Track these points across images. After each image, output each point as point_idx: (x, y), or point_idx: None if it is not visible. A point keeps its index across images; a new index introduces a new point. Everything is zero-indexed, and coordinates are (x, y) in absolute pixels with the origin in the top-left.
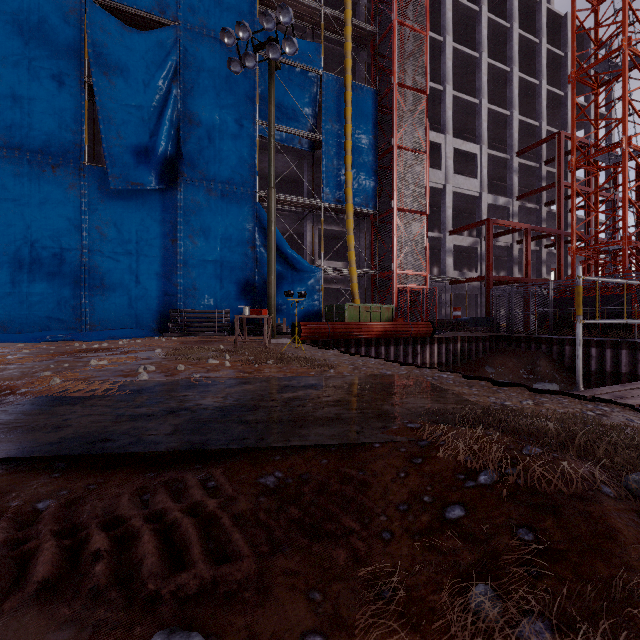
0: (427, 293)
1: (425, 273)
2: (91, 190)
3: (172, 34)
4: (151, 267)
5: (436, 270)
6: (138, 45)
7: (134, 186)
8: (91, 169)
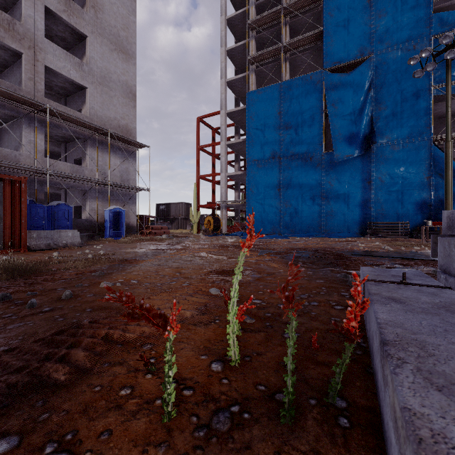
0: None
1: None
2: (325, 164)
3: (368, 64)
4: (355, 199)
5: None
6: (349, 81)
7: (347, 157)
8: (325, 154)
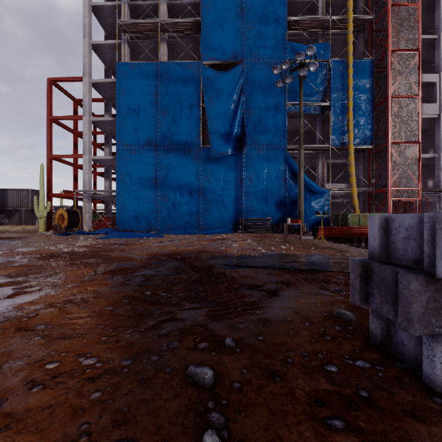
0: (419, 203)
1: (418, 188)
2: (203, 159)
3: (240, 68)
4: (230, 196)
5: (431, 182)
6: (224, 80)
7: (222, 154)
8: (203, 149)
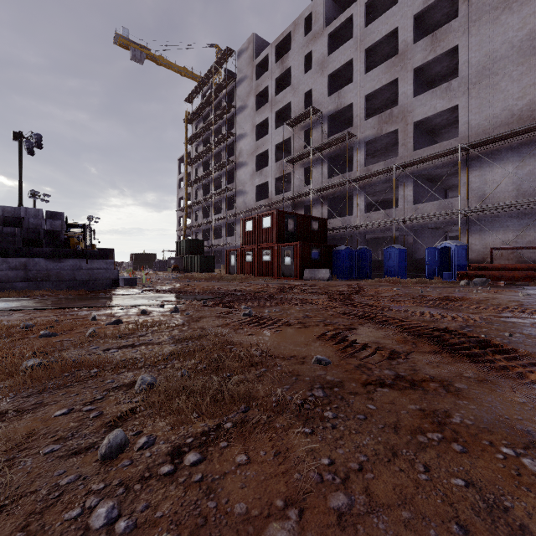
0: None
1: None
2: None
3: None
4: None
5: None
6: None
7: None
8: None
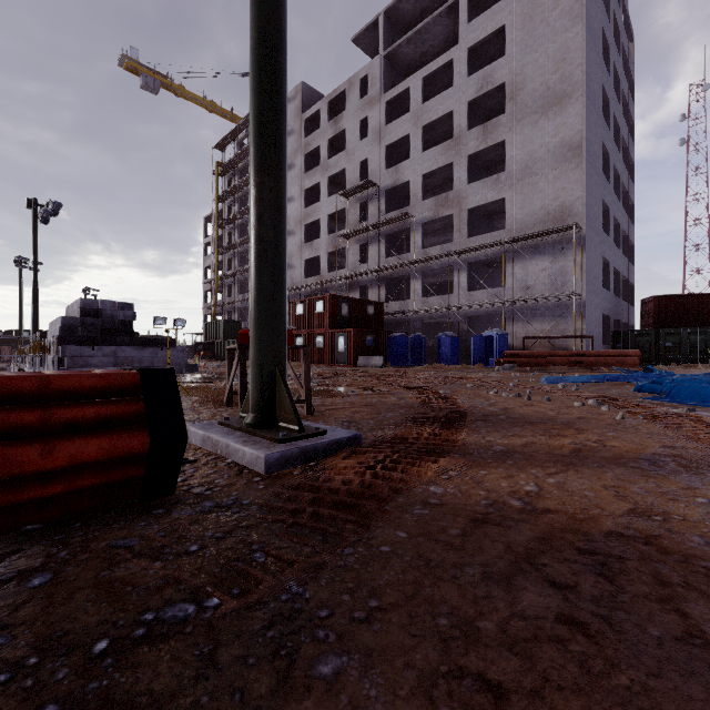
0: None
1: None
2: None
3: None
4: None
5: None
6: None
7: None
8: None
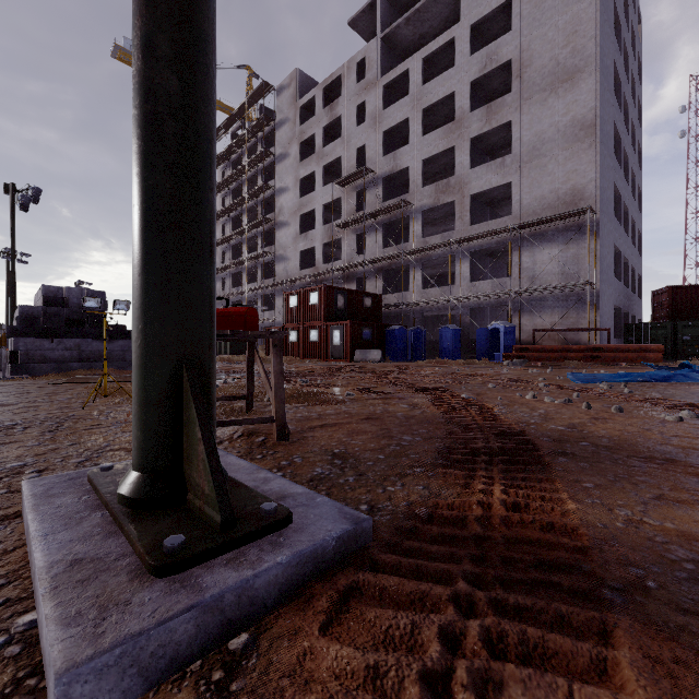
0: None
1: None
2: None
3: None
4: None
5: None
6: None
7: None
8: None
